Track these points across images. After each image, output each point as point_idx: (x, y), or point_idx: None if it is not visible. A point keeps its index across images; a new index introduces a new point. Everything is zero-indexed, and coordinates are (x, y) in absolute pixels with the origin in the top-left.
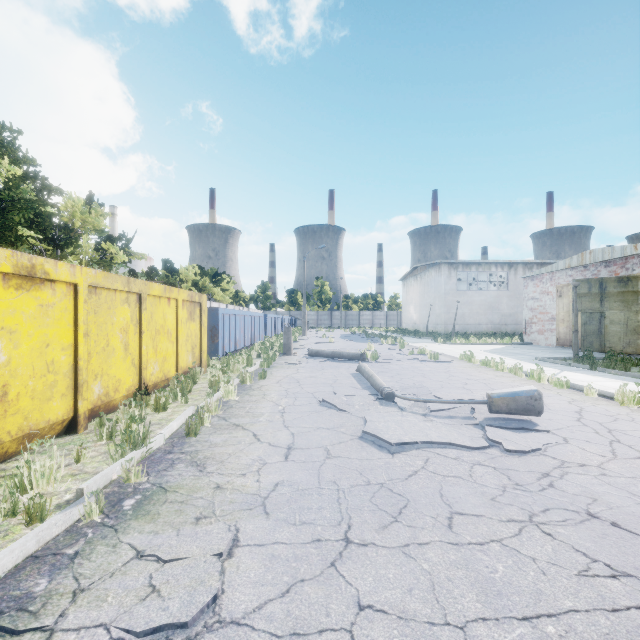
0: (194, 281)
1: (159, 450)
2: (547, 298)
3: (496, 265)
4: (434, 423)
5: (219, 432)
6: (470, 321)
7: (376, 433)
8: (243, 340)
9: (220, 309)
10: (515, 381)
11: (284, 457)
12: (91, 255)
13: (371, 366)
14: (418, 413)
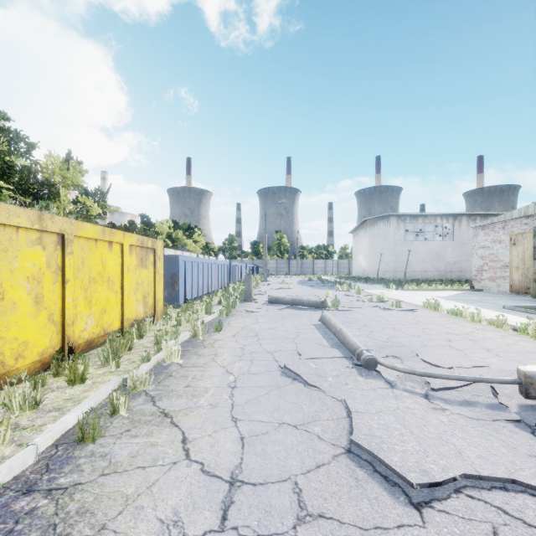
0: (168, 233)
1: (15, 482)
2: (499, 246)
3: (441, 217)
4: (450, 416)
5: (133, 431)
6: (417, 269)
7: (376, 449)
8: (207, 286)
9: (181, 256)
10: (505, 337)
11: (220, 515)
12: (71, 208)
13: (333, 315)
14: (416, 392)
